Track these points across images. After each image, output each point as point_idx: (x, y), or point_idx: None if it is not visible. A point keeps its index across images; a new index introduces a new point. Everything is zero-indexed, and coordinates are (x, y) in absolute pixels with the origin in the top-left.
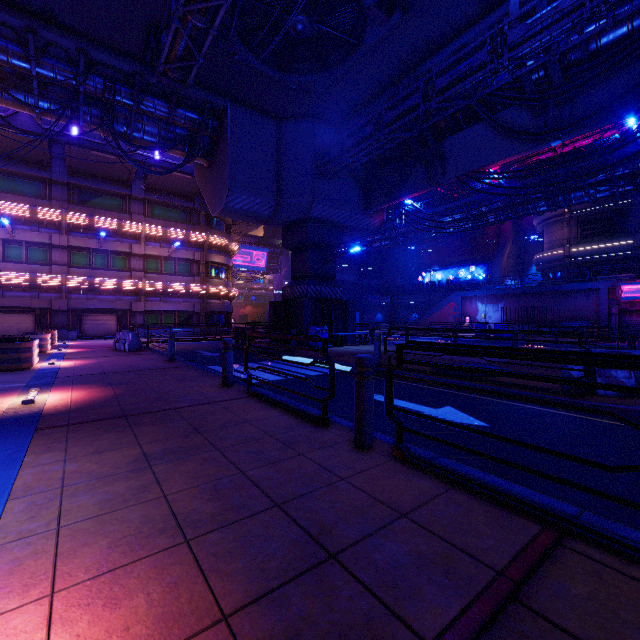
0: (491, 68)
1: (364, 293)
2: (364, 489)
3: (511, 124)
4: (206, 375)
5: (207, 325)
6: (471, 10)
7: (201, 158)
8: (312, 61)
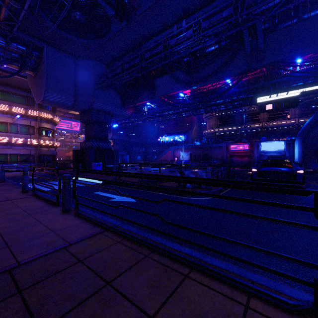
0: (164, 54)
1: (132, 146)
2: (47, 226)
3: (179, 77)
4: (17, 188)
5: (38, 162)
6: (159, 26)
7: (29, 71)
8: (88, 33)
